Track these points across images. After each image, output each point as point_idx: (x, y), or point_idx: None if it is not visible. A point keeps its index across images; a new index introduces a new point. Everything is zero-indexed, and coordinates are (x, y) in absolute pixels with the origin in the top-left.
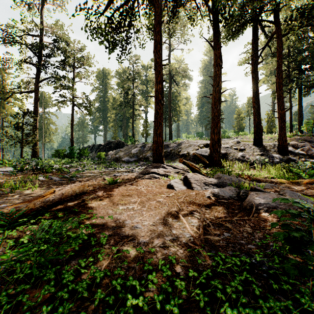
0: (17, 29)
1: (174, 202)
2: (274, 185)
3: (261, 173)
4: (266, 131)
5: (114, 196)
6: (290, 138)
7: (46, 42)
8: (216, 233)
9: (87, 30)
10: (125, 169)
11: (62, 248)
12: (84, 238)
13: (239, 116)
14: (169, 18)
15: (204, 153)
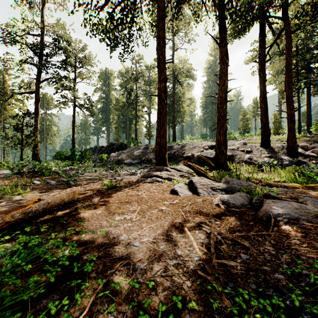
0: (18, 28)
1: (179, 211)
2: (287, 190)
3: (271, 177)
4: (272, 132)
5: (111, 204)
6: (299, 139)
7: (47, 42)
8: (231, 255)
9: (86, 25)
10: (127, 171)
11: (33, 280)
12: (64, 264)
13: (244, 117)
14: (173, 15)
15: (210, 155)
